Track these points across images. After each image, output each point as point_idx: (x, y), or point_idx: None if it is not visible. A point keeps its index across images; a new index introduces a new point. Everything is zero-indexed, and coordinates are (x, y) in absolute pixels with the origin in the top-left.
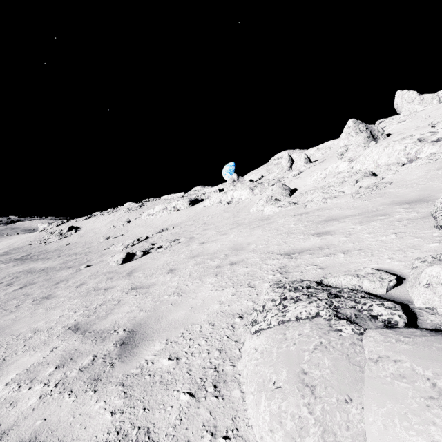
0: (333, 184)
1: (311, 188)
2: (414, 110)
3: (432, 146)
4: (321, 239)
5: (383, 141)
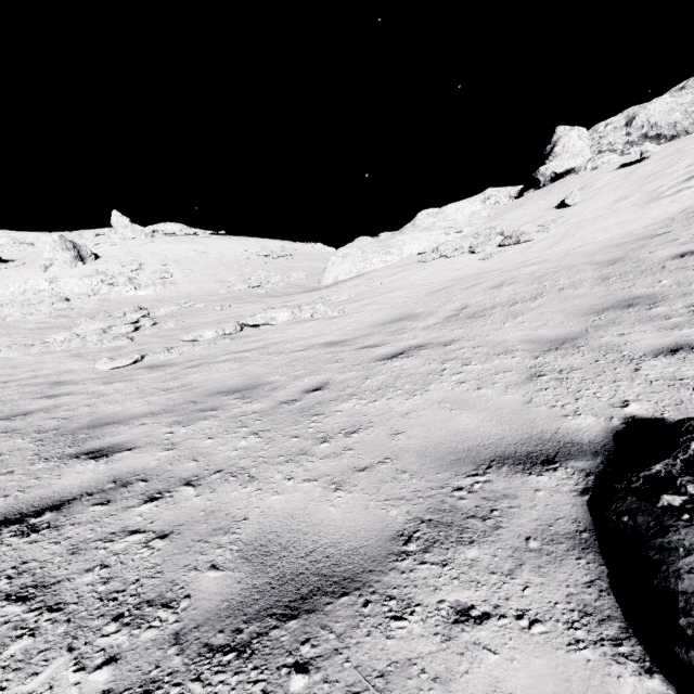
0: (34, 301)
1: (8, 301)
2: (128, 236)
3: (107, 288)
4: (22, 337)
5: (91, 264)
